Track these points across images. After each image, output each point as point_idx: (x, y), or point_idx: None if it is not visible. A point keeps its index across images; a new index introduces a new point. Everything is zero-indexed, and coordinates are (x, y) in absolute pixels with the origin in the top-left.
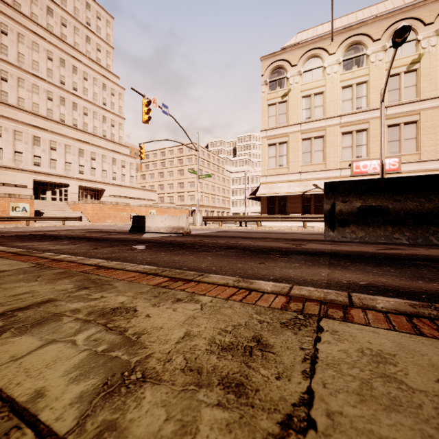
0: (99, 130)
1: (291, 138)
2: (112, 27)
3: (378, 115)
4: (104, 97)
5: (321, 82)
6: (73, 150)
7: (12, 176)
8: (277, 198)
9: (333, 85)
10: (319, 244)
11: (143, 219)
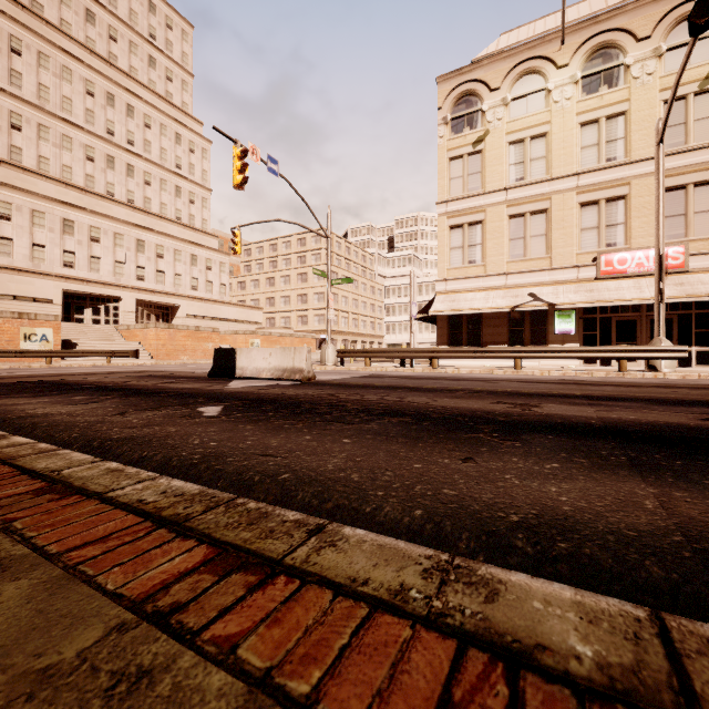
0: (169, 209)
1: (490, 214)
2: (190, 41)
3: (647, 171)
4: (178, 155)
5: (543, 117)
6: (128, 242)
7: (29, 284)
8: (465, 318)
9: (565, 121)
10: (565, 405)
11: (231, 354)
